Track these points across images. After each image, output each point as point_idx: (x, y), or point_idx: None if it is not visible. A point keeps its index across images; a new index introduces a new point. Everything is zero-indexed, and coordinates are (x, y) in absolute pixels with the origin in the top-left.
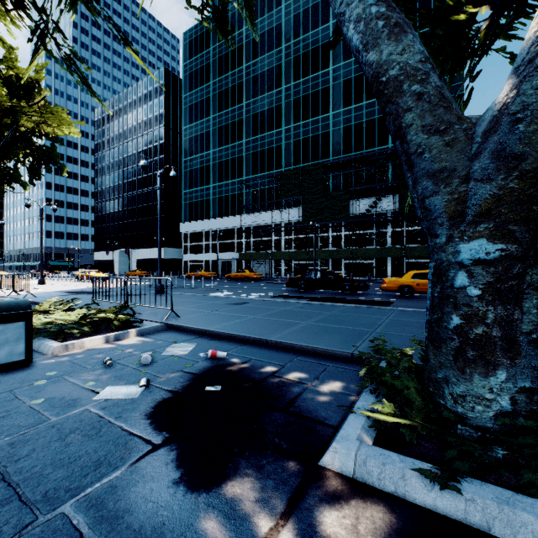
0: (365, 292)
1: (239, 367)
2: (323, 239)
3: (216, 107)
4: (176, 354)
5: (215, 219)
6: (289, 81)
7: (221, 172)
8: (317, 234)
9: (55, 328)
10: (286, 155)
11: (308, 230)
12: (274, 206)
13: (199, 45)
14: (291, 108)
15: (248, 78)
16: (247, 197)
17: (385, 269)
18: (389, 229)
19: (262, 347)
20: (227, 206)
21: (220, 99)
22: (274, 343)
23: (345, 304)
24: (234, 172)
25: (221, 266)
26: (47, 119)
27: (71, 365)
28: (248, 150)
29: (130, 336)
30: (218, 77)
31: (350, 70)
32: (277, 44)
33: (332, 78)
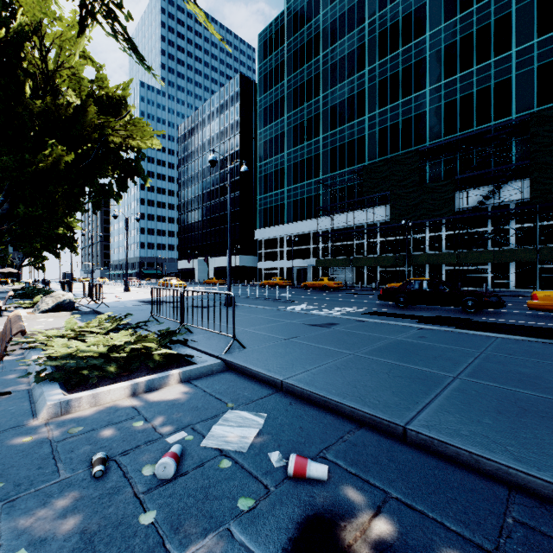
0: (495, 310)
1: (367, 542)
2: (416, 241)
3: (291, 105)
4: (226, 448)
5: (290, 224)
6: (374, 61)
7: (296, 174)
8: (409, 235)
9: (69, 366)
10: (369, 147)
11: (399, 231)
12: (355, 206)
13: (273, 44)
14: (376, 91)
15: (325, 67)
16: (324, 198)
17: (506, 277)
18: (512, 226)
19: (396, 444)
20: (302, 209)
21: (295, 96)
22: (423, 440)
23: (493, 334)
24: (310, 172)
25: (296, 274)
26: (131, 133)
27: (43, 459)
28: (325, 147)
29: (170, 383)
30: (293, 73)
31: (453, 31)
32: (359, 21)
33: (429, 46)
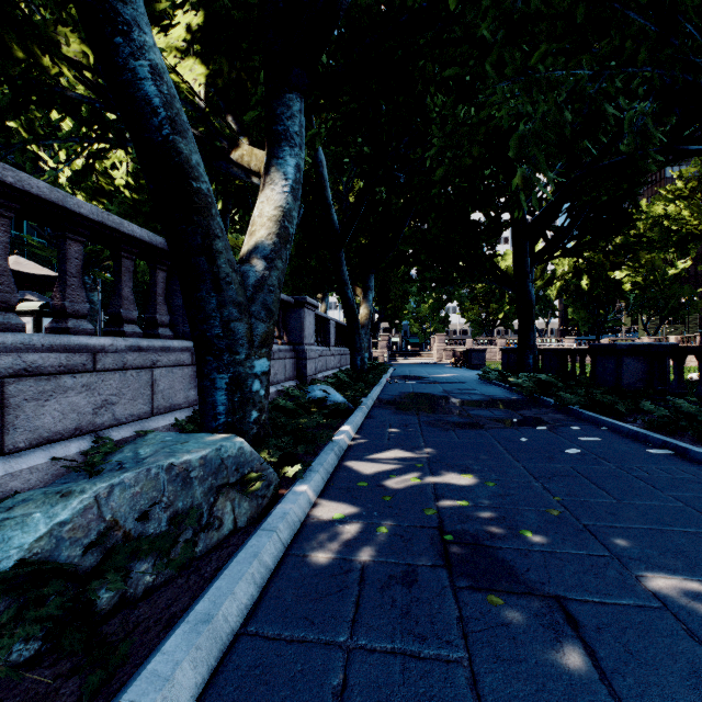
0: None
1: None
2: None
3: None
4: None
5: None
6: None
7: None
8: None
9: None
10: None
11: None
12: None
13: None
14: None
15: None
16: None
17: None
18: None
19: None
20: None
21: None
22: None
23: None
24: None
25: None
26: None
27: None
28: None
29: None
30: None
31: None
32: None
33: None
